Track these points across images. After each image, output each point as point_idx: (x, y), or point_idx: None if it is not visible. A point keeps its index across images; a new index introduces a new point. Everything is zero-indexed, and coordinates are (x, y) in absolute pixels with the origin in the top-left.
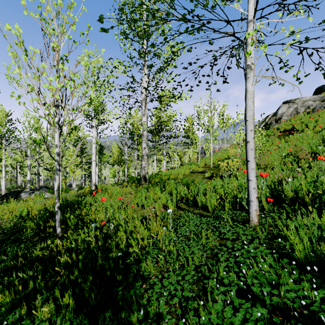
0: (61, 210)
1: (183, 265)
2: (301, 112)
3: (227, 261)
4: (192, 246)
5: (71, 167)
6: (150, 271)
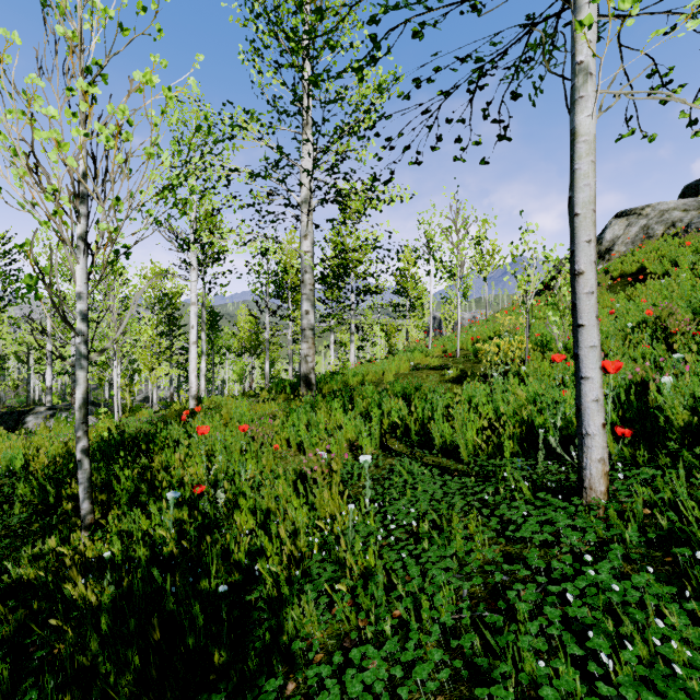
0: (106, 456)
1: (405, 620)
2: (658, 236)
3: (540, 618)
4: (429, 559)
5: (145, 359)
6: (311, 634)
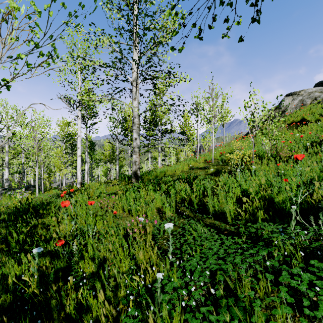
0: (16, 218)
1: None
2: (308, 104)
3: None
4: None
5: (57, 165)
6: None
